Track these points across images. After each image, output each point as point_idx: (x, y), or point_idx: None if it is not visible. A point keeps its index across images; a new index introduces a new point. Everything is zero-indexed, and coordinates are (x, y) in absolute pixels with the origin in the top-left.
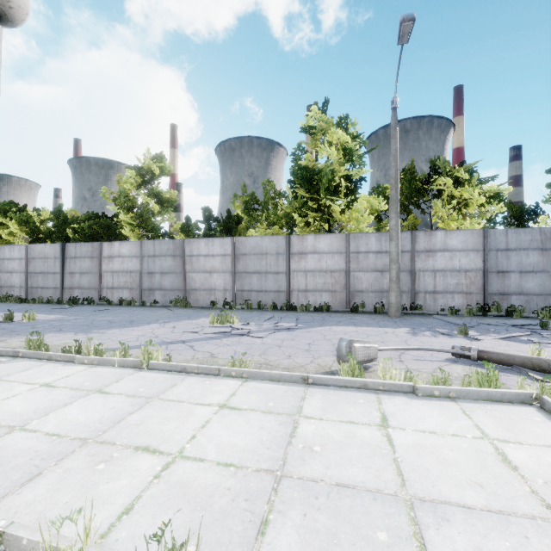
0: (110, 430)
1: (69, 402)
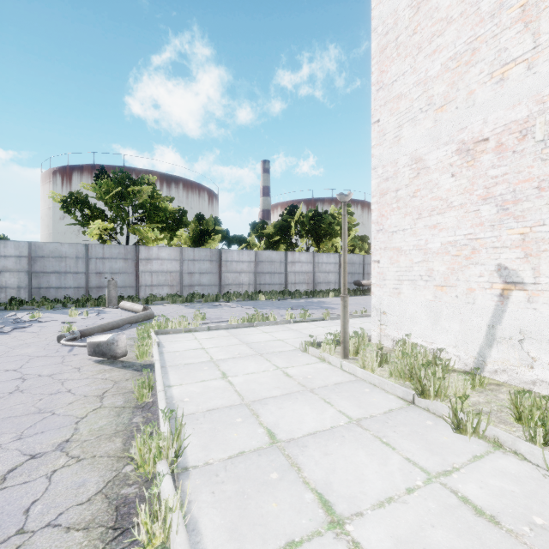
0: (295, 391)
1: (311, 437)
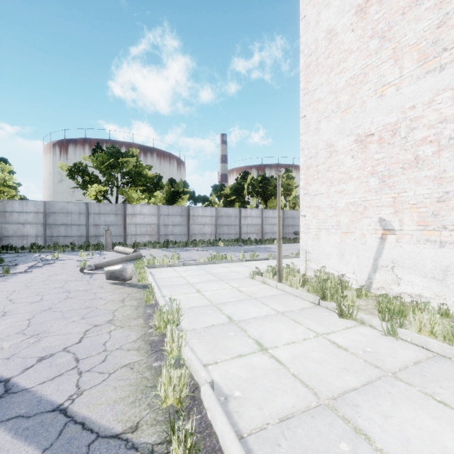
0: (245, 299)
1: (253, 319)
